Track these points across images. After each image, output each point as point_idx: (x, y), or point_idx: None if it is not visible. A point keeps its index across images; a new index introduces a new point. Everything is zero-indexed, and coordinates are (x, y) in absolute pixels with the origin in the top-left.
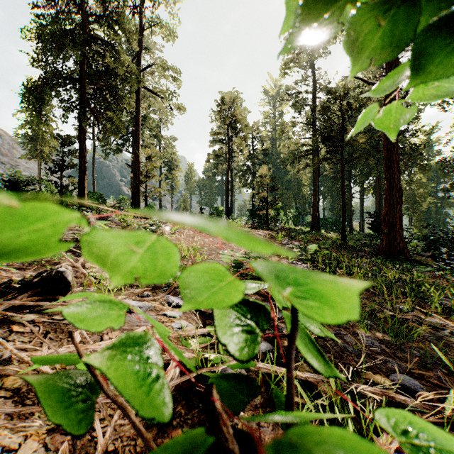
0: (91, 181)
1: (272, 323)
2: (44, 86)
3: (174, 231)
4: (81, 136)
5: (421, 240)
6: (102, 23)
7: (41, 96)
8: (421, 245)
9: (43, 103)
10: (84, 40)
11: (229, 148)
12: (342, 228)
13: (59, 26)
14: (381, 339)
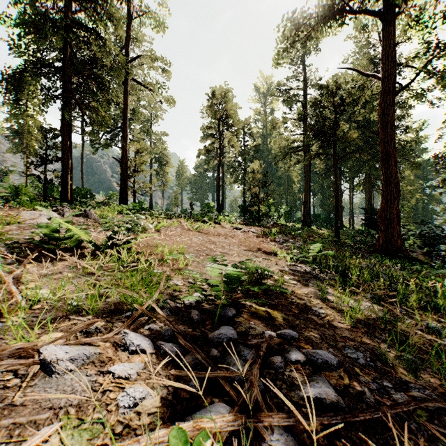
0: (79, 177)
1: (283, 375)
2: (23, 74)
3: (159, 229)
4: (64, 128)
5: (417, 237)
6: (87, 10)
7: (19, 84)
8: (417, 242)
9: (22, 92)
10: (67, 27)
11: (220, 143)
12: (335, 224)
13: (39, 10)
14: (442, 391)
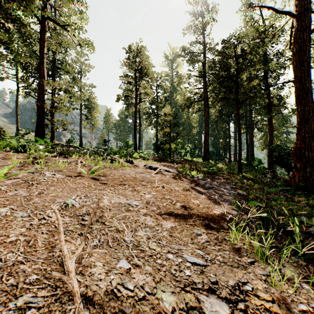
0: (14, 118)
1: None
2: None
3: None
4: None
5: None
6: None
7: None
8: None
9: None
10: None
11: (136, 89)
12: (238, 160)
13: None
14: None
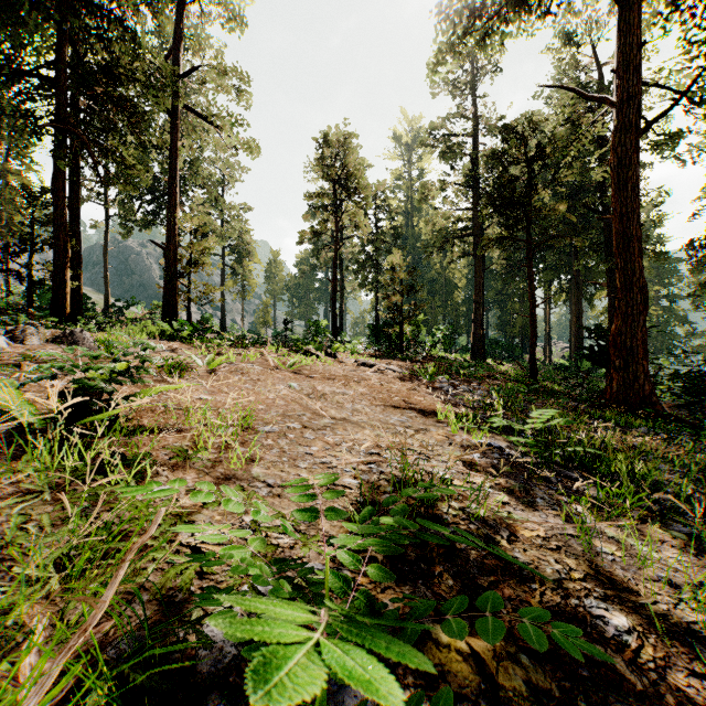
0: (101, 276)
1: None
2: None
3: (216, 367)
4: (57, 185)
5: (670, 379)
6: None
7: None
8: (674, 388)
9: None
10: (64, 6)
11: (337, 220)
12: (530, 356)
13: None
14: None
